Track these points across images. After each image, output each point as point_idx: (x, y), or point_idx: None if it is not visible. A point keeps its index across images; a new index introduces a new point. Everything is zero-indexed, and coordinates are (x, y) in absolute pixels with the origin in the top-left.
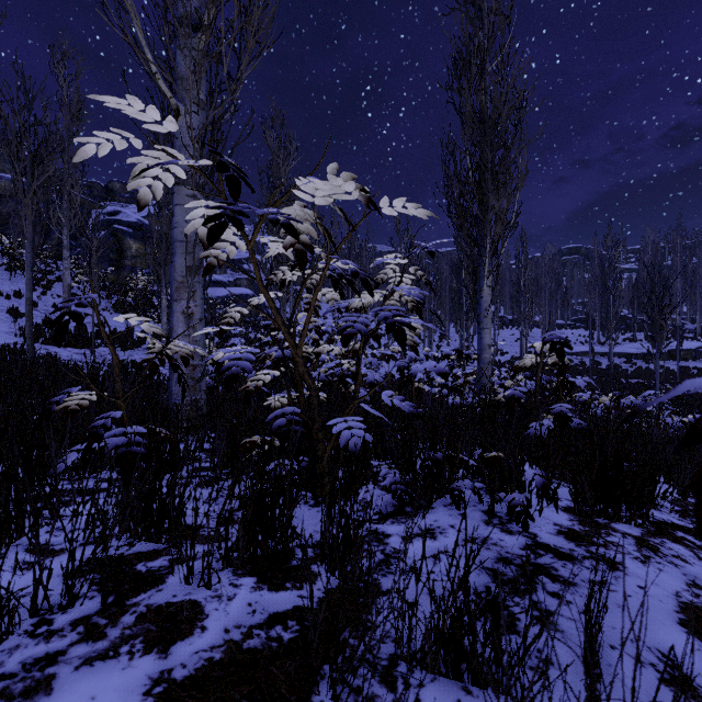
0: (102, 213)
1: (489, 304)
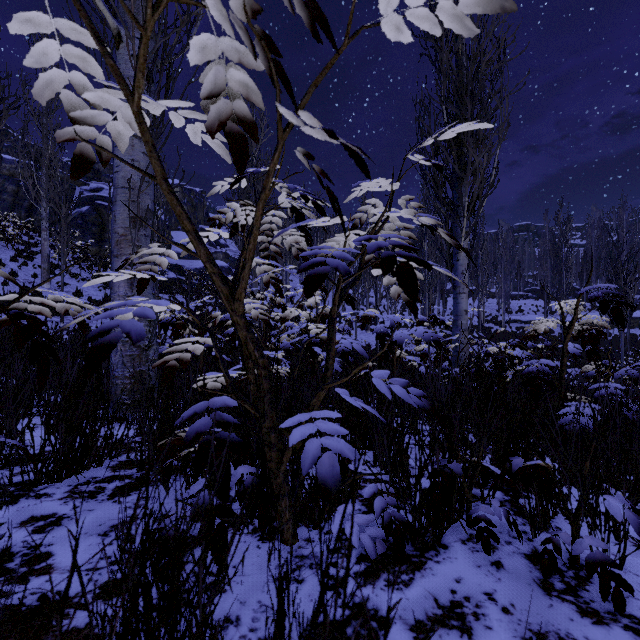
0: (86, 189)
1: (466, 267)
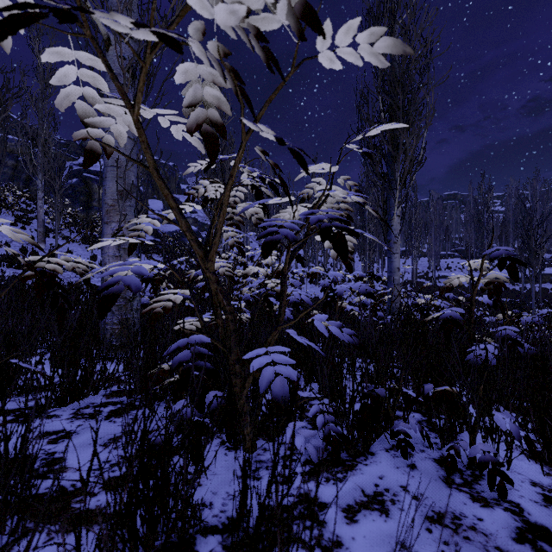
0: (75, 164)
1: (399, 231)
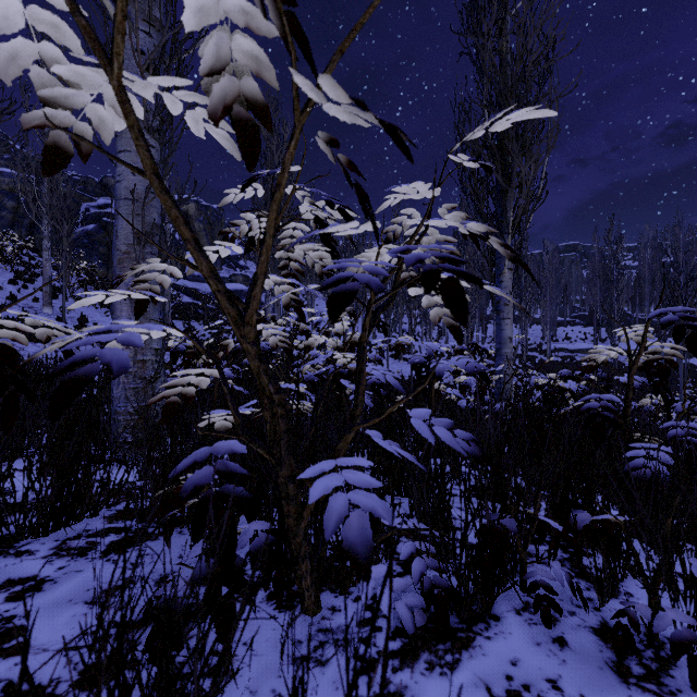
0: (92, 206)
1: (511, 289)
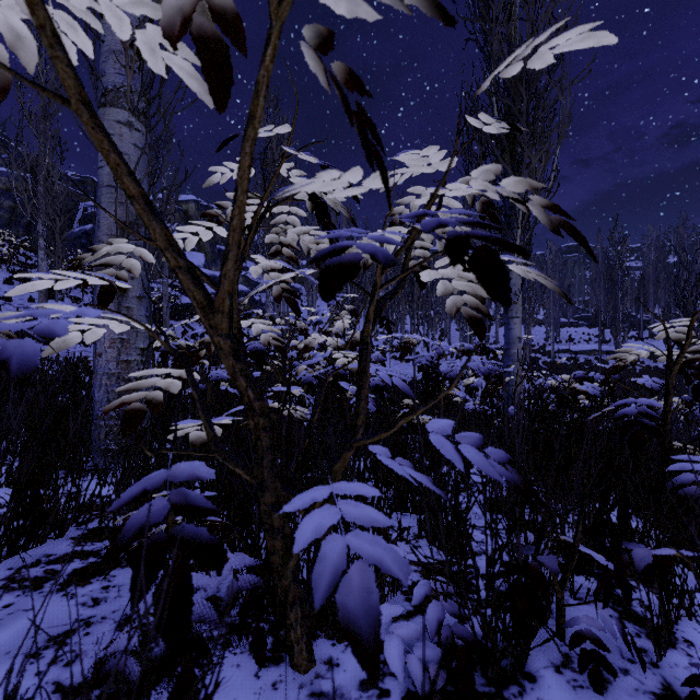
0: (90, 205)
1: (520, 287)
